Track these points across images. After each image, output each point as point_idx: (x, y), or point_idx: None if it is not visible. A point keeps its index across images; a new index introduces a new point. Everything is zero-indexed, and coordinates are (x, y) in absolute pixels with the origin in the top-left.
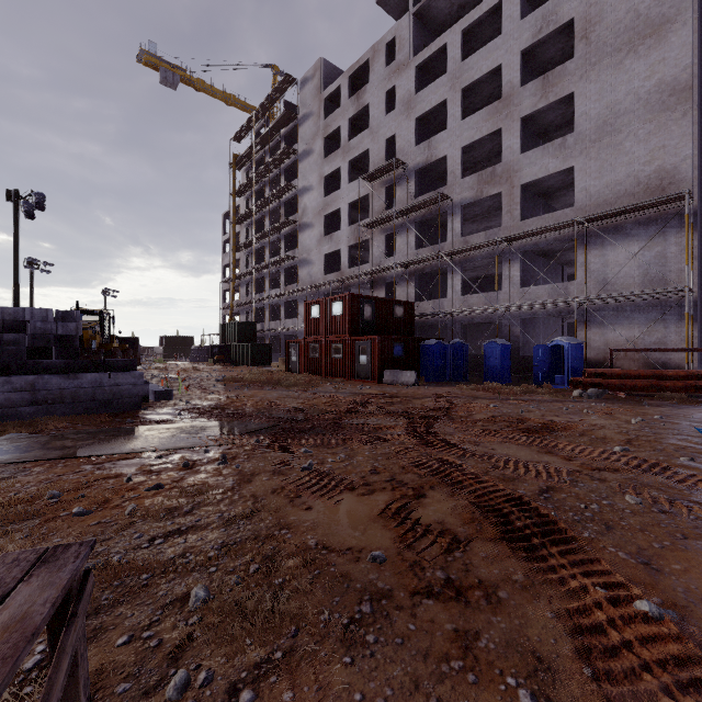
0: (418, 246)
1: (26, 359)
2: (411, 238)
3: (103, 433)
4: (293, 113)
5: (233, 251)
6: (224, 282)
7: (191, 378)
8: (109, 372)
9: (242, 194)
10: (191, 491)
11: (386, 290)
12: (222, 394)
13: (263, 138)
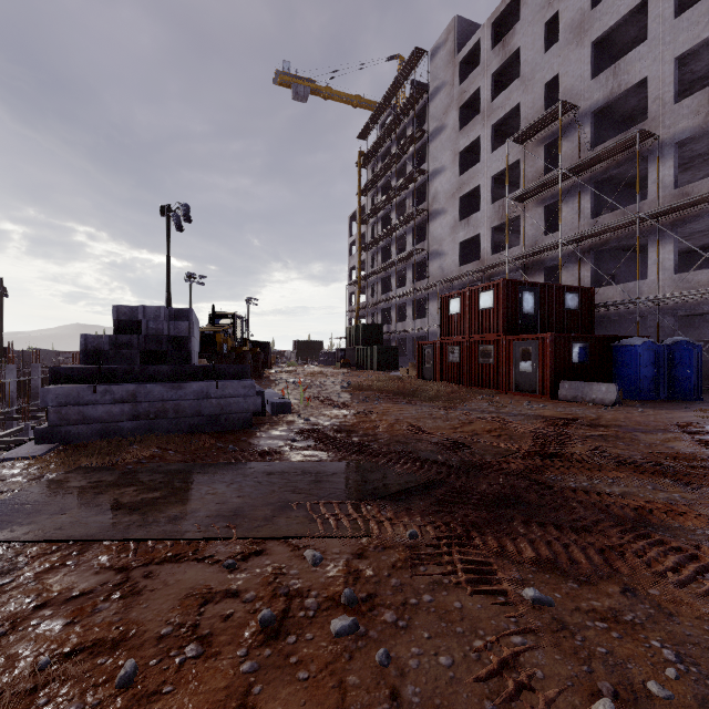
0: (594, 214)
1: (140, 363)
2: (585, 204)
3: (183, 475)
4: (422, 90)
5: (358, 252)
6: (350, 285)
7: (316, 384)
8: (216, 380)
9: (368, 192)
10: None
11: (544, 276)
12: (347, 408)
13: (389, 127)
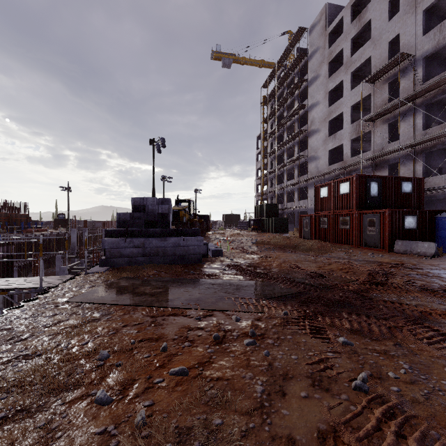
0: (425, 127)
1: (144, 227)
2: (418, 121)
3: (171, 283)
4: (304, 53)
5: (262, 159)
6: (257, 179)
7: (236, 241)
8: (183, 237)
9: (268, 121)
10: (211, 397)
11: (388, 170)
12: (254, 254)
13: (282, 79)
